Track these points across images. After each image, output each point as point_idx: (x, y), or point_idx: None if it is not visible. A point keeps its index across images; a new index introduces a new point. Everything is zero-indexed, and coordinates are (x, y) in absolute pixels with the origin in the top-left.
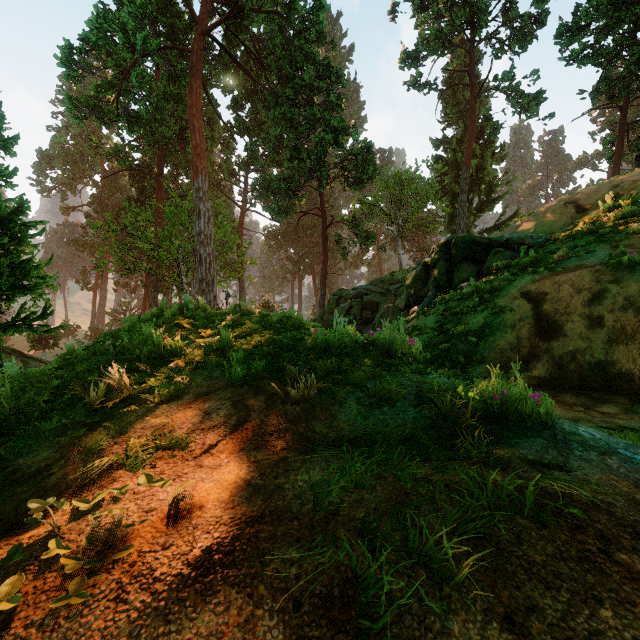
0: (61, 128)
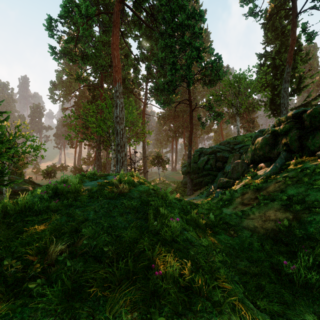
0: (61, 70)
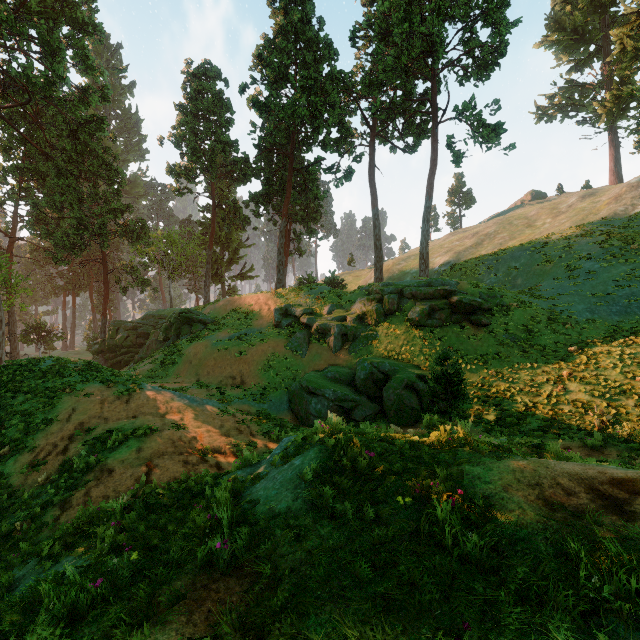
0: None
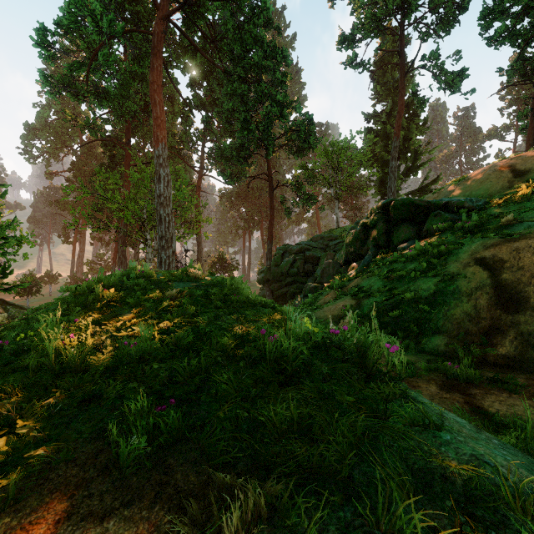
0: (45, 105)
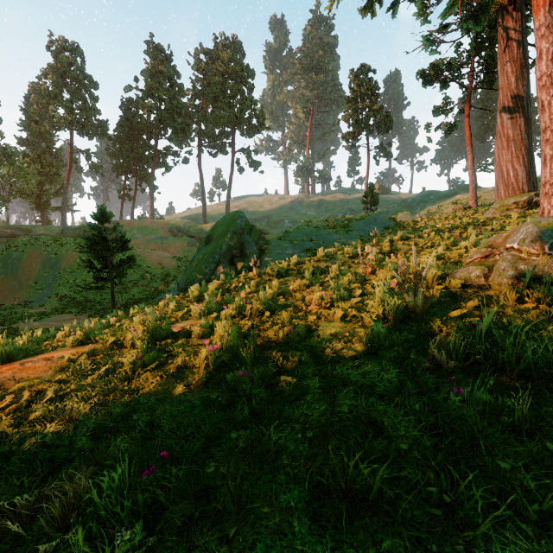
0: None
